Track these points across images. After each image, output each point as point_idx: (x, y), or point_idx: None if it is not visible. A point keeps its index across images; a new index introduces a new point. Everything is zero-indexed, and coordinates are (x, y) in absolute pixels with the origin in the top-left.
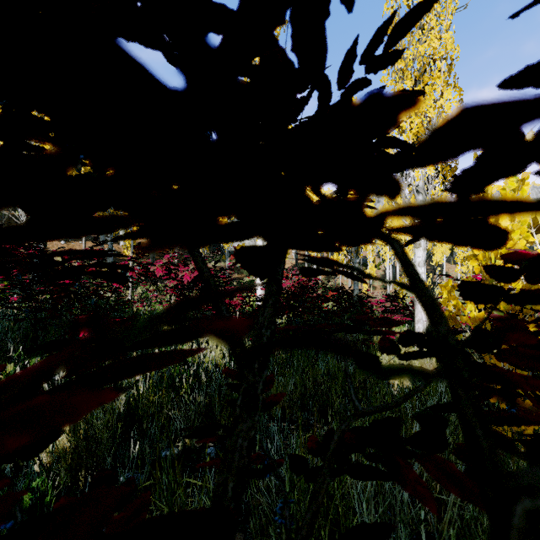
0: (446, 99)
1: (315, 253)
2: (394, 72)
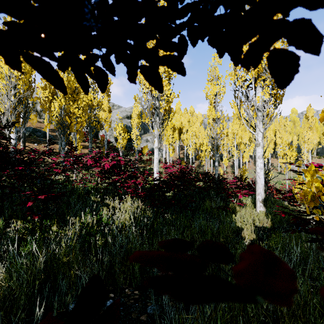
0: None
1: (191, 151)
2: None
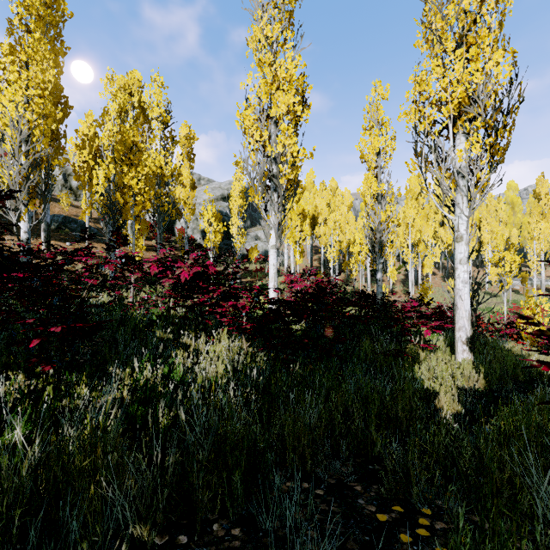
0: (497, 62)
1: (332, 255)
2: (431, 34)
